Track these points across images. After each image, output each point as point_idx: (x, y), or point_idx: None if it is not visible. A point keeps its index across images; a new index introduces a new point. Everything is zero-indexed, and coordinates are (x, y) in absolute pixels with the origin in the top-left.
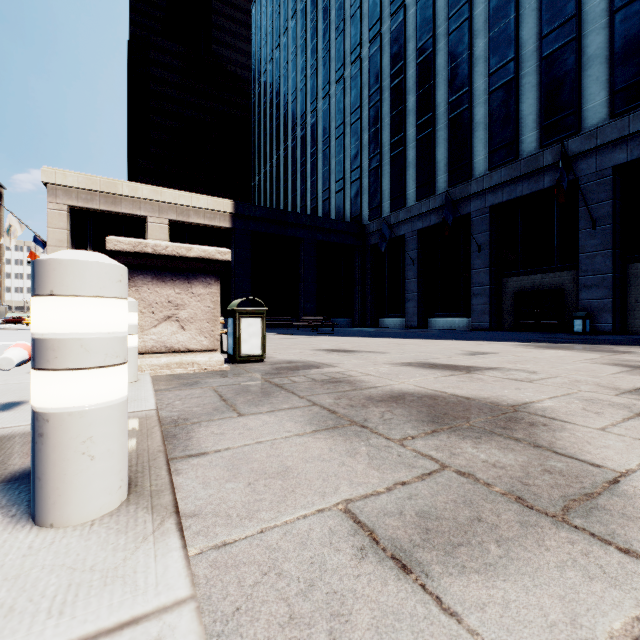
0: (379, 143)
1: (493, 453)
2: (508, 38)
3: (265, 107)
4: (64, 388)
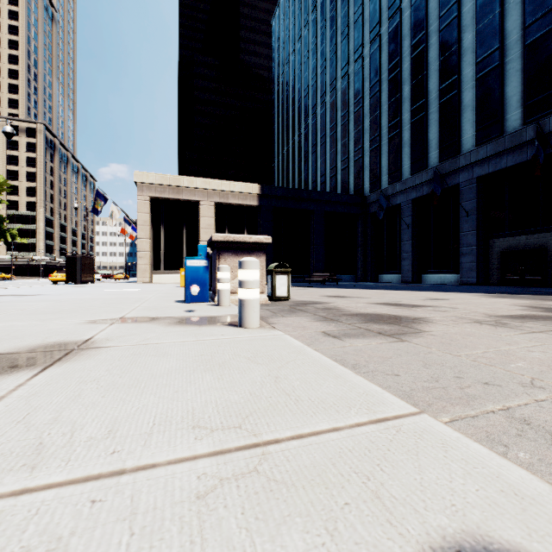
0: (378, 127)
1: (384, 327)
2: (493, 30)
3: (283, 102)
4: (249, 293)
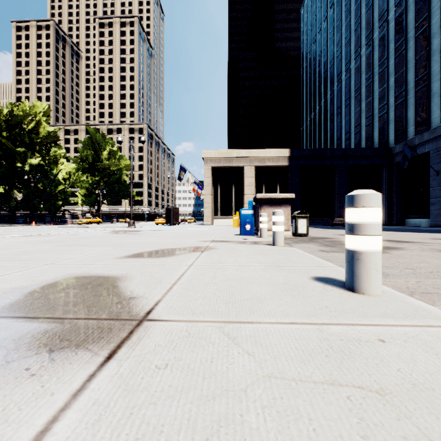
0: (404, 83)
1: None
2: None
3: (310, 75)
4: (278, 228)
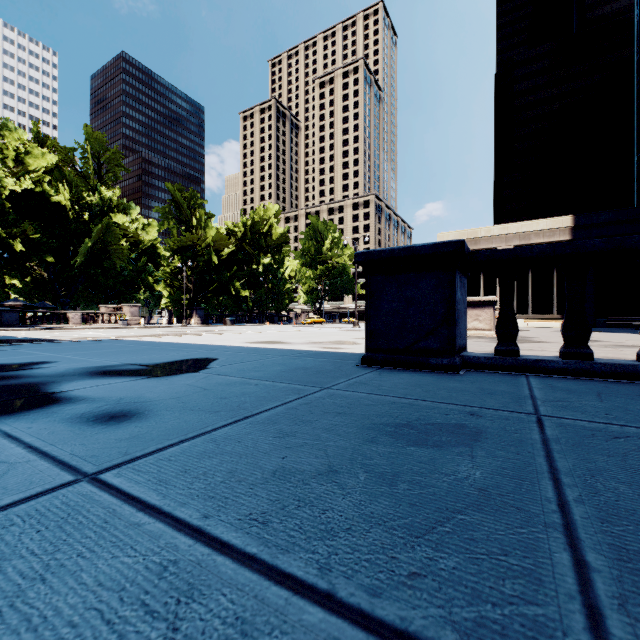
0: None
1: None
2: None
3: None
4: None
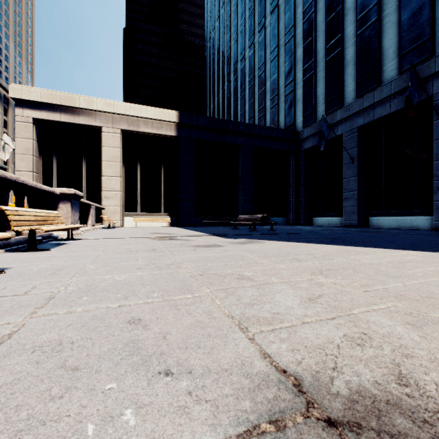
0: (313, 52)
1: None
2: None
3: (214, 56)
4: None
